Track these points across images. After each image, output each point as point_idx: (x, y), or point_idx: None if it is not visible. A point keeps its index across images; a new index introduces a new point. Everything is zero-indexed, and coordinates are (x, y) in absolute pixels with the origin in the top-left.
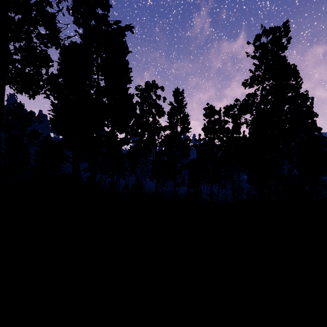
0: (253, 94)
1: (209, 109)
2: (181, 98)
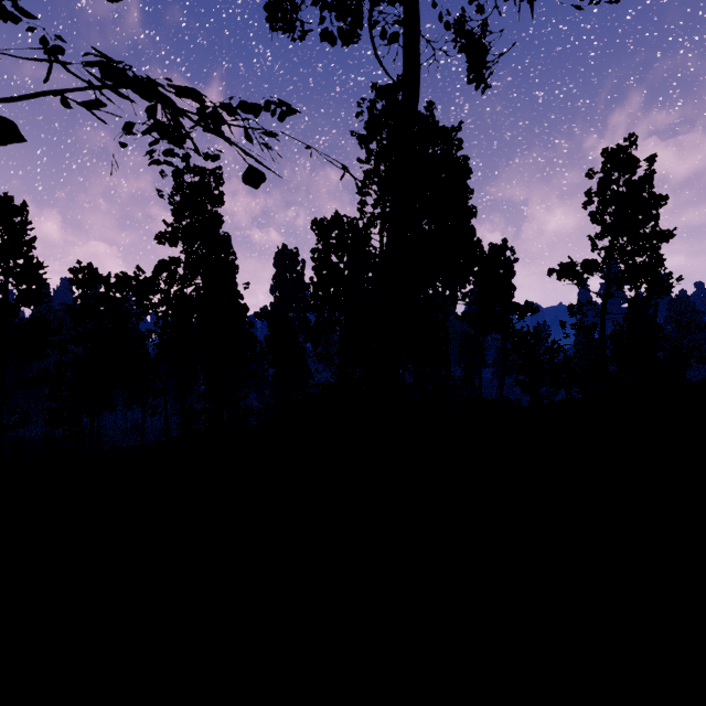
0: (175, 260)
1: (84, 272)
2: (20, 223)
